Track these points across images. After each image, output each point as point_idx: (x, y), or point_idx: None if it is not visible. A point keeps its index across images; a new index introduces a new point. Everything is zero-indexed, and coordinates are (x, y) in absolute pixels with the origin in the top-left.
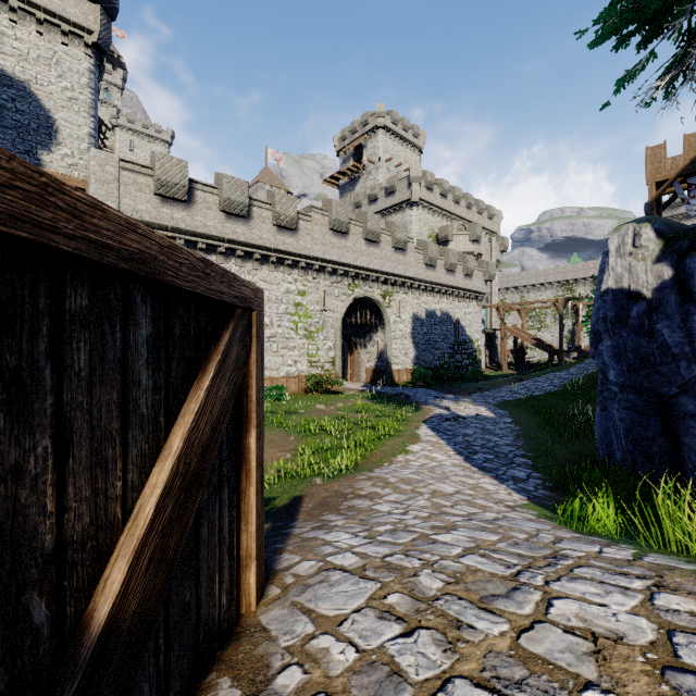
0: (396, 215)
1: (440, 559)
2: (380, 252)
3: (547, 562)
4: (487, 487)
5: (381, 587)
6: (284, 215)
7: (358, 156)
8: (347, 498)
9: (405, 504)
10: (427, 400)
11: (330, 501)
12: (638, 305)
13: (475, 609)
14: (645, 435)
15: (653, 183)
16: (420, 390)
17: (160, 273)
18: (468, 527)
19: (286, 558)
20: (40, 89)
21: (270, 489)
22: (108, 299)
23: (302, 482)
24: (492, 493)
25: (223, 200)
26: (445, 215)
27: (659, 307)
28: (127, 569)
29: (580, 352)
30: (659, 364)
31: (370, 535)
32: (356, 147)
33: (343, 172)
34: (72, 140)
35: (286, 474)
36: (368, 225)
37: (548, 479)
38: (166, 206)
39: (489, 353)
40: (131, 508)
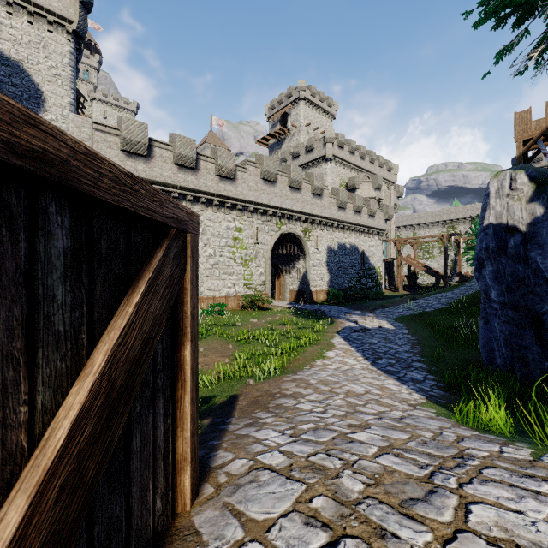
0: (314, 168)
1: (359, 459)
2: (301, 197)
3: (456, 463)
4: (391, 388)
5: (306, 489)
6: (225, 167)
7: (284, 121)
8: (275, 397)
9: (324, 403)
10: (340, 315)
11: (260, 400)
12: (515, 237)
13: (397, 515)
14: (521, 344)
15: (520, 141)
16: (333, 307)
17: (73, 179)
18: (380, 426)
19: (221, 455)
20: (31, 67)
21: (211, 389)
22: (7, 203)
23: (238, 382)
24: (396, 392)
25: (176, 155)
26: (353, 168)
27: (533, 238)
28: (27, 507)
29: (461, 277)
30: (533, 286)
31: (295, 433)
32: (282, 114)
33: (272, 134)
34: (56, 108)
35: (225, 376)
36: (291, 175)
37: (441, 380)
38: (131, 159)
39: (388, 278)
40: (41, 433)
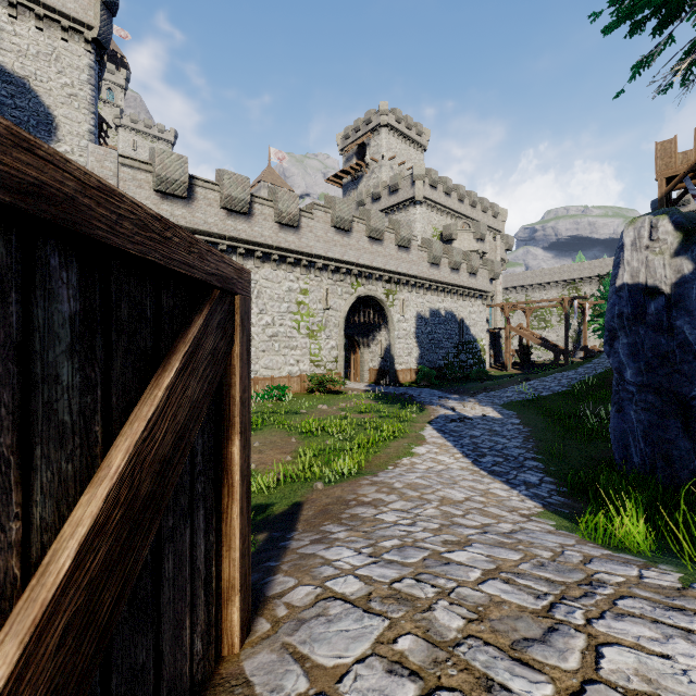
0: (399, 214)
1: (458, 586)
2: (383, 250)
3: (583, 591)
4: (499, 493)
5: (389, 626)
6: (286, 212)
7: (361, 154)
8: (350, 505)
9: (412, 513)
10: (432, 400)
11: (331, 509)
12: (657, 300)
13: (507, 660)
14: (665, 438)
15: (662, 178)
16: (424, 390)
17: (82, 222)
18: (484, 543)
19: (280, 581)
20: (40, 85)
21: (268, 494)
22: None
23: (303, 486)
24: (504, 499)
25: (224, 197)
26: (449, 214)
27: (679, 302)
28: (18, 655)
29: (586, 352)
30: (680, 363)
31: (375, 552)
32: (359, 145)
33: (346, 171)
34: (72, 137)
35: (286, 478)
36: (371, 223)
37: (562, 483)
38: (166, 202)
39: (494, 353)
40: (39, 556)
